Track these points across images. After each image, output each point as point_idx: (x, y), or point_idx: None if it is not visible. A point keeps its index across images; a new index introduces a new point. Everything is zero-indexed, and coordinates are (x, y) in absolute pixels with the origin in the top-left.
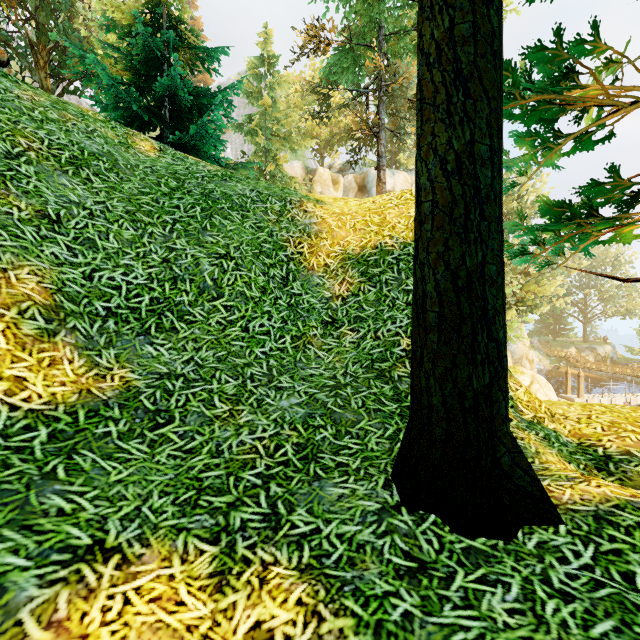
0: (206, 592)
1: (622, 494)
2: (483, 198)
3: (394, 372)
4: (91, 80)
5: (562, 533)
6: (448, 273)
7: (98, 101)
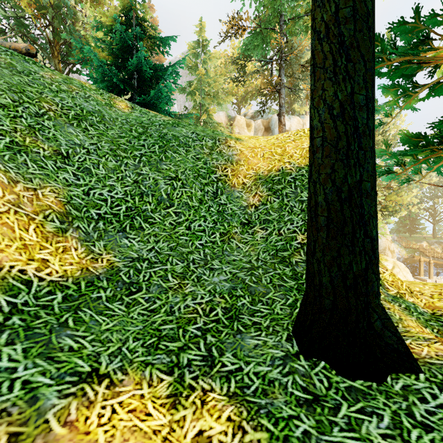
0: (165, 408)
1: None
2: (360, 134)
3: (292, 259)
4: (87, 63)
5: (422, 380)
6: (334, 188)
7: (91, 77)
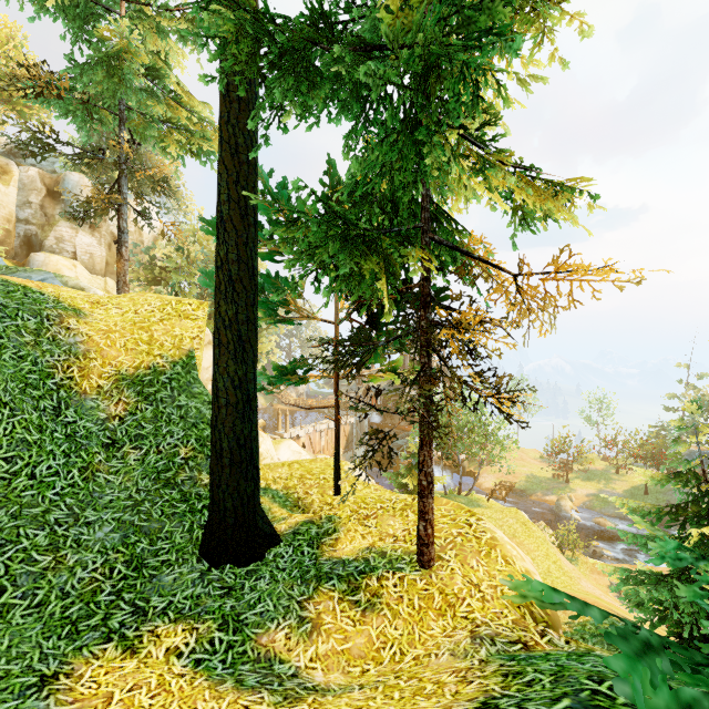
0: (127, 659)
1: (303, 518)
2: (251, 399)
3: (178, 478)
4: None
5: (282, 546)
6: (235, 438)
7: None
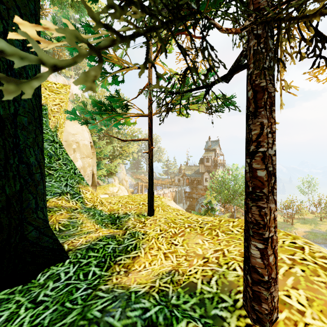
0: None
1: (106, 233)
2: (16, 73)
3: None
4: None
5: (66, 264)
6: None
7: None
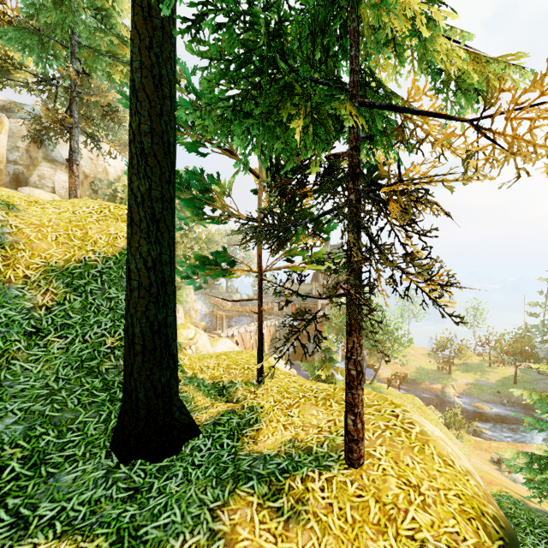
0: None
1: (225, 408)
2: (166, 282)
3: (102, 367)
4: None
5: (201, 438)
6: (148, 323)
7: None
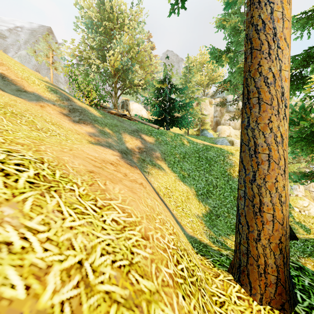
0: None
1: (312, 237)
2: None
3: None
4: (148, 104)
5: (298, 241)
6: None
7: (155, 115)
